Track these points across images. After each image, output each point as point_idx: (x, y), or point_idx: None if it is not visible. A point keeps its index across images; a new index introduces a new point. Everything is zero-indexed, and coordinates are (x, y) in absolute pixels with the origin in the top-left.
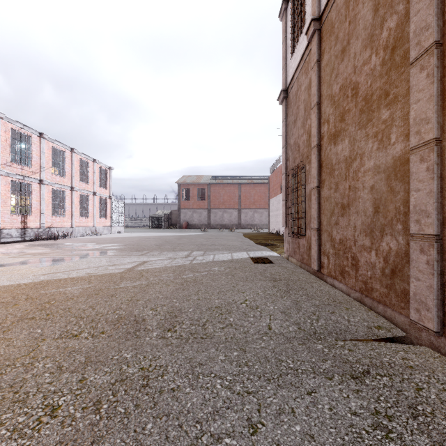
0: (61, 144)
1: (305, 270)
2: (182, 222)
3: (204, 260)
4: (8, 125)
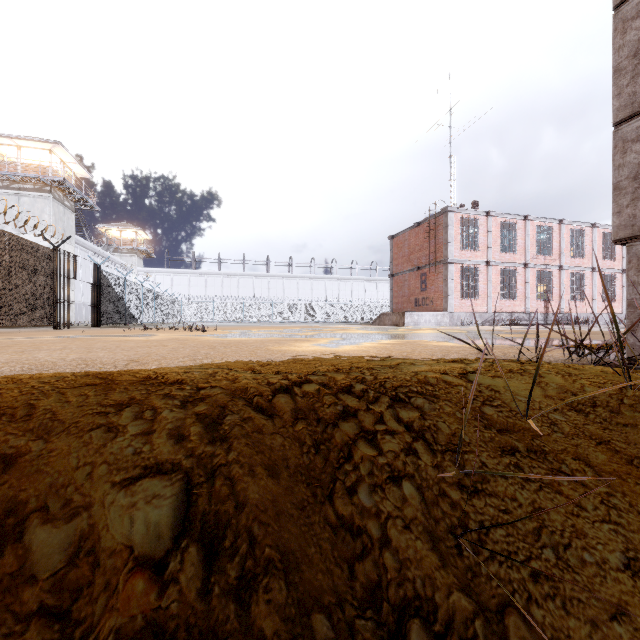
0: (580, 223)
1: None
2: None
3: None
4: (534, 223)
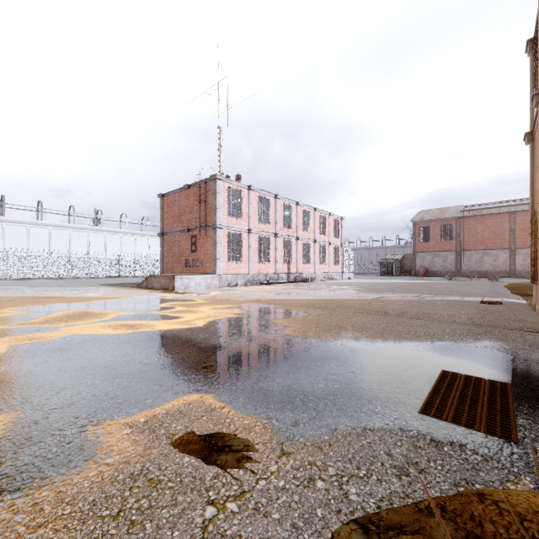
0: (308, 206)
1: None
2: (418, 268)
3: (431, 299)
4: (281, 202)
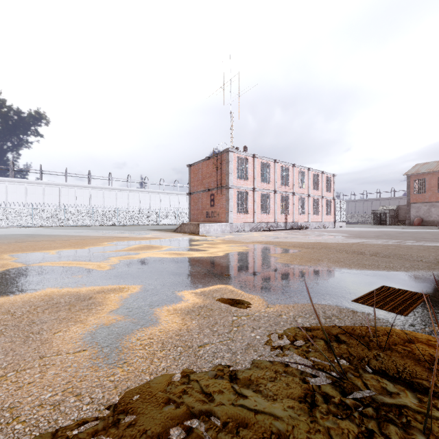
0: (303, 167)
1: None
2: (412, 218)
3: (411, 244)
4: (279, 165)
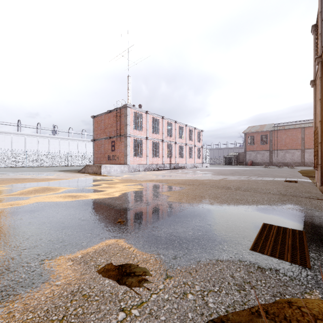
0: (182, 124)
1: (320, 188)
2: (247, 161)
3: (255, 179)
4: (166, 121)
